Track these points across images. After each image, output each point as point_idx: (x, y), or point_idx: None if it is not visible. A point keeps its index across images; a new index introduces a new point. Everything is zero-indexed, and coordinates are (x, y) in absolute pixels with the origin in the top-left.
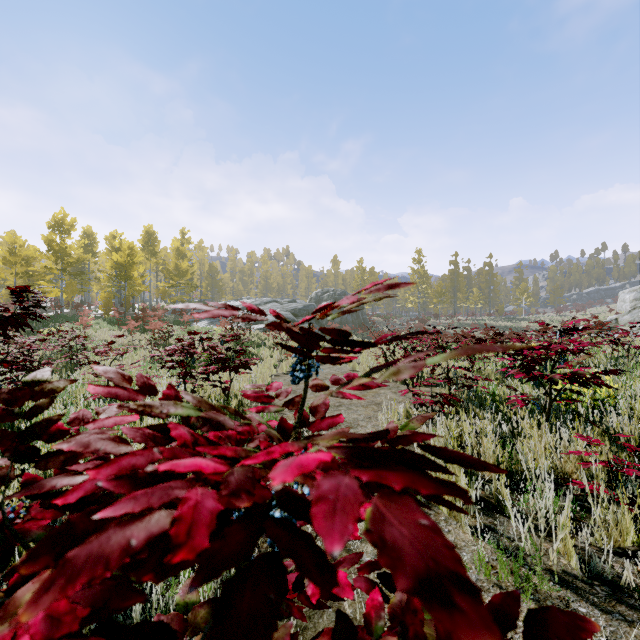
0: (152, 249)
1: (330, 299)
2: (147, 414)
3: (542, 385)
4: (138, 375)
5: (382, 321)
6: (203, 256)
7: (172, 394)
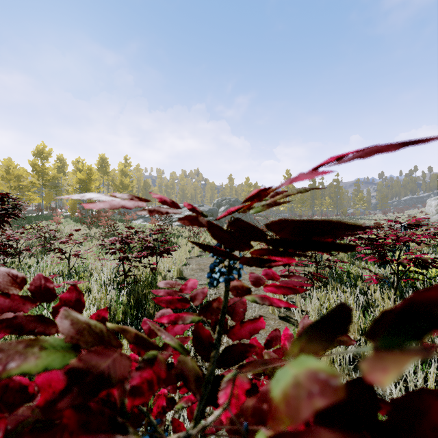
0: (104, 170)
1: (227, 204)
2: (28, 331)
3: (391, 267)
4: (36, 276)
5: (263, 219)
6: (140, 175)
7: (71, 299)
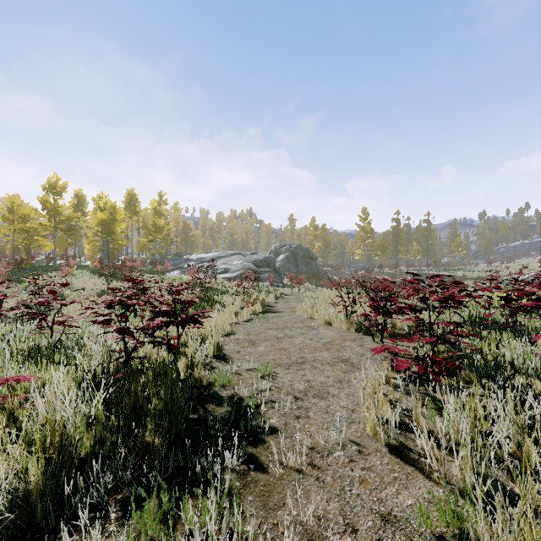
0: (133, 209)
1: (287, 252)
2: None
3: None
4: None
5: (332, 271)
6: (178, 215)
7: None
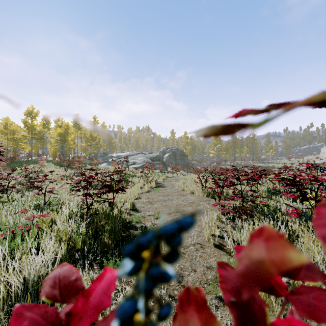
0: (78, 126)
1: (170, 152)
2: None
3: (310, 204)
4: None
5: (197, 163)
6: (105, 130)
7: None
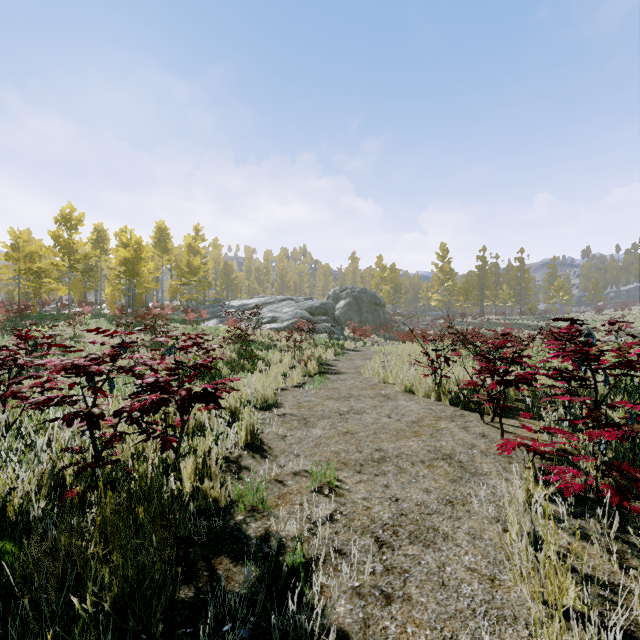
0: (164, 246)
1: (349, 297)
2: None
3: None
4: None
5: (404, 320)
6: (218, 254)
7: None
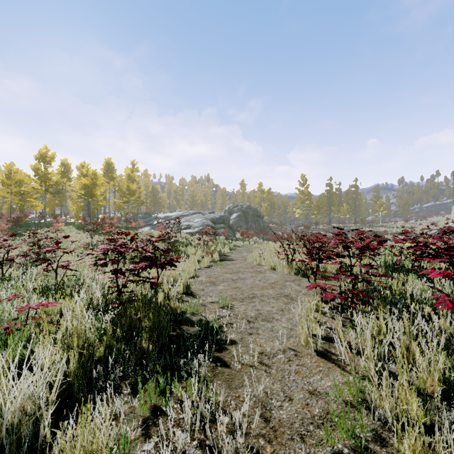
0: (111, 175)
1: (239, 211)
2: None
3: None
4: None
5: (277, 227)
6: (148, 181)
7: None
